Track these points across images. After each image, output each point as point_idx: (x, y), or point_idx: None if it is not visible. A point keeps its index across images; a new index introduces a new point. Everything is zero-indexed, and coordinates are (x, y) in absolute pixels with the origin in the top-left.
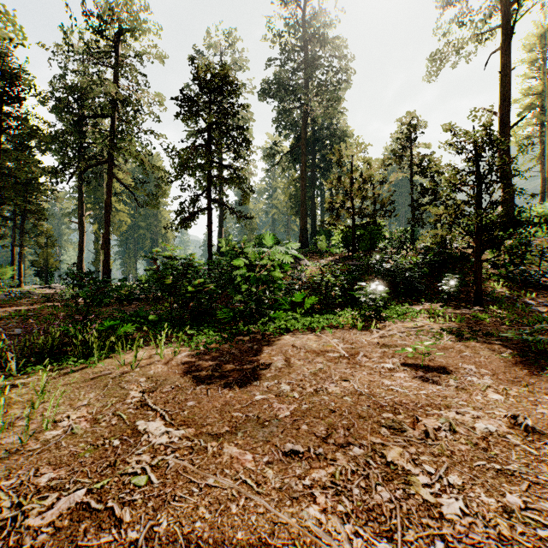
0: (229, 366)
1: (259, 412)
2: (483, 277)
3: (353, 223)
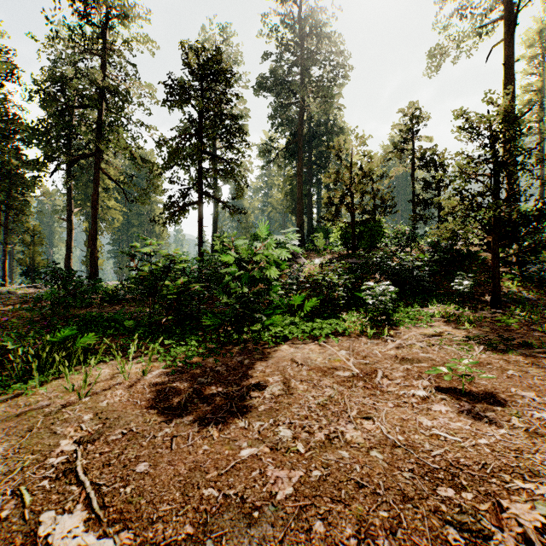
0: (209, 392)
1: (244, 486)
2: None
3: (352, 219)
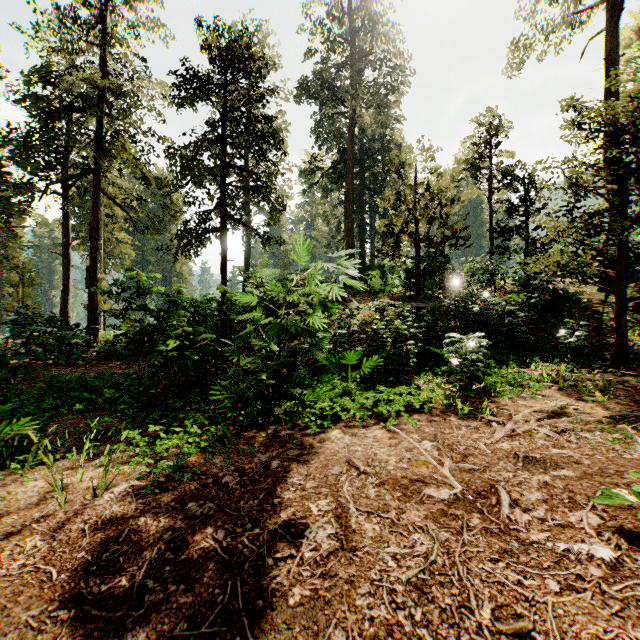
0: (200, 543)
1: None
2: (606, 325)
3: (417, 252)
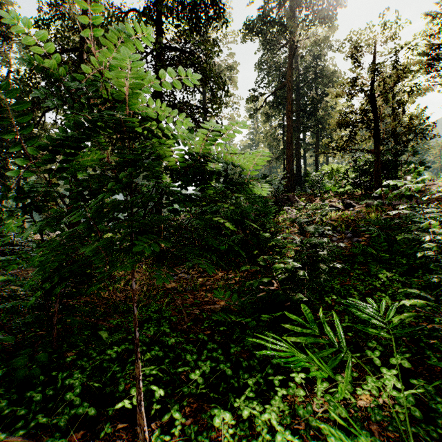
0: None
1: None
2: None
3: (376, 144)
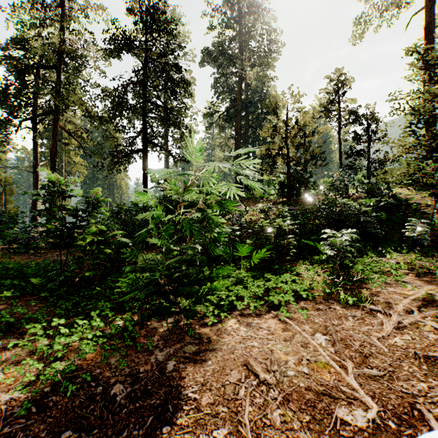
0: None
1: None
2: (434, 222)
3: (288, 169)
